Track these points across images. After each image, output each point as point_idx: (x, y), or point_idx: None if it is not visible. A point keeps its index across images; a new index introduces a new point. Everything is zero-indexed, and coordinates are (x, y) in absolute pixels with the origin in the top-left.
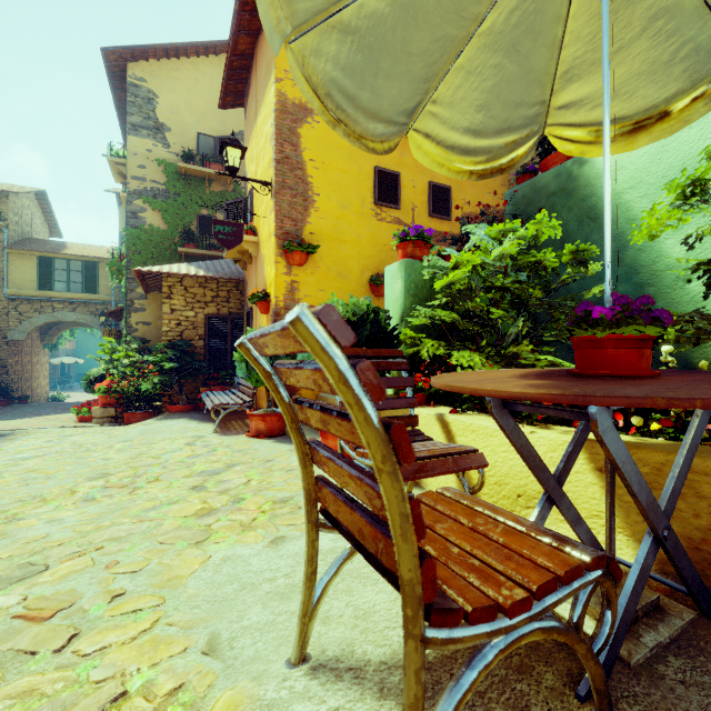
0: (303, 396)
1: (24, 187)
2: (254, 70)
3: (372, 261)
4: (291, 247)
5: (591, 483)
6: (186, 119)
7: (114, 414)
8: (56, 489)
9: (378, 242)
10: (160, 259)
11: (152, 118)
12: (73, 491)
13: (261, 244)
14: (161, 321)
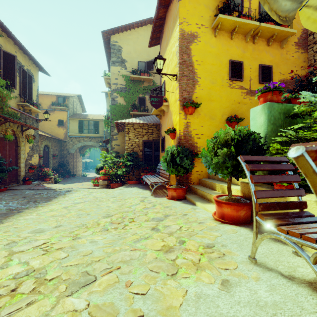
0: (192, 179)
1: (74, 94)
2: (166, 24)
3: (227, 110)
4: (187, 105)
5: None
6: (133, 56)
7: (107, 184)
8: (91, 221)
9: (230, 99)
10: (123, 117)
11: (120, 57)
12: (98, 223)
13: (170, 106)
14: (123, 144)
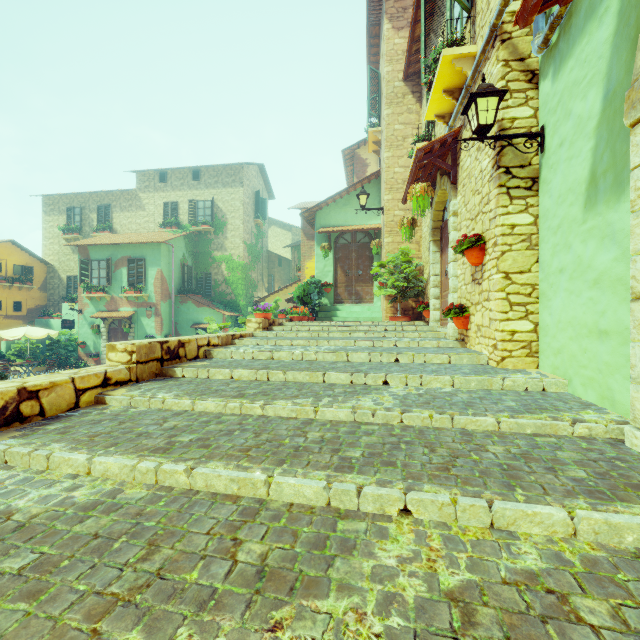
0: None
1: None
2: None
3: None
4: None
5: (32, 371)
6: None
7: None
8: None
9: None
10: None
11: None
12: None
13: None
14: None
